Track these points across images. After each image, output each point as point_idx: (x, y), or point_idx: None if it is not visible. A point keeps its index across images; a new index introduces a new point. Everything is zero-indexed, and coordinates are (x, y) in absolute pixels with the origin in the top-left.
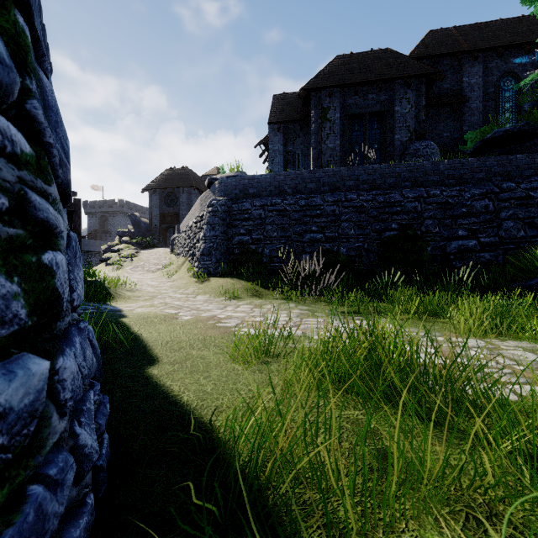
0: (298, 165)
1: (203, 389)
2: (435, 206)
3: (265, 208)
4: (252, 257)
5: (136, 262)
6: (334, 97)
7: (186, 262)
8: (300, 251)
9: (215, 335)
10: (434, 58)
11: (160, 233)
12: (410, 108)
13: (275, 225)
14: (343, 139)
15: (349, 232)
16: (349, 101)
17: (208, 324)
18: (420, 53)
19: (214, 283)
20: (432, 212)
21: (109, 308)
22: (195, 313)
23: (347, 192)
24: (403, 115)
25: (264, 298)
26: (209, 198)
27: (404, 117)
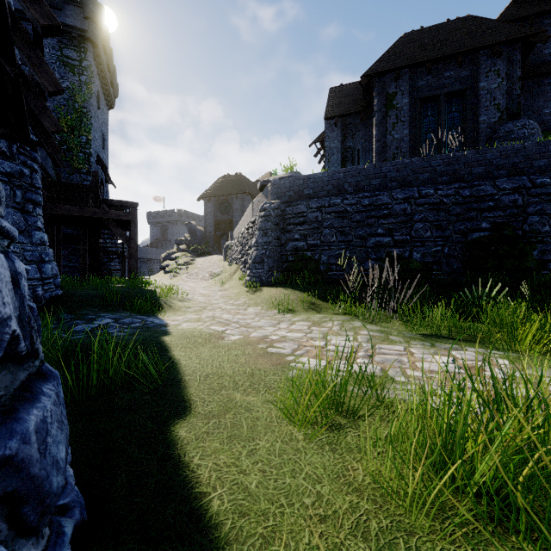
0: (358, 162)
1: (243, 483)
2: (543, 198)
3: (322, 209)
4: (308, 265)
5: (191, 270)
6: (402, 80)
7: (238, 270)
8: (363, 258)
9: (266, 369)
10: (531, 18)
11: (215, 240)
12: (500, 81)
13: (333, 229)
14: (412, 127)
15: (424, 234)
16: (419, 83)
17: (258, 350)
18: (512, 15)
19: (267, 294)
20: (539, 205)
21: (156, 321)
22: (244, 332)
23: (421, 187)
24: (491, 91)
25: (322, 312)
26: (262, 202)
27: (492, 93)
